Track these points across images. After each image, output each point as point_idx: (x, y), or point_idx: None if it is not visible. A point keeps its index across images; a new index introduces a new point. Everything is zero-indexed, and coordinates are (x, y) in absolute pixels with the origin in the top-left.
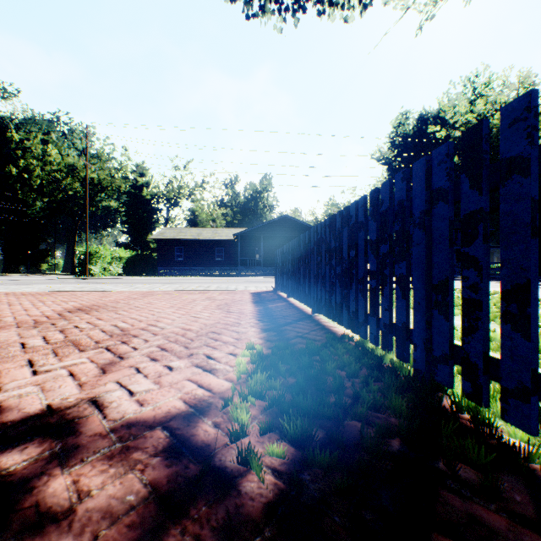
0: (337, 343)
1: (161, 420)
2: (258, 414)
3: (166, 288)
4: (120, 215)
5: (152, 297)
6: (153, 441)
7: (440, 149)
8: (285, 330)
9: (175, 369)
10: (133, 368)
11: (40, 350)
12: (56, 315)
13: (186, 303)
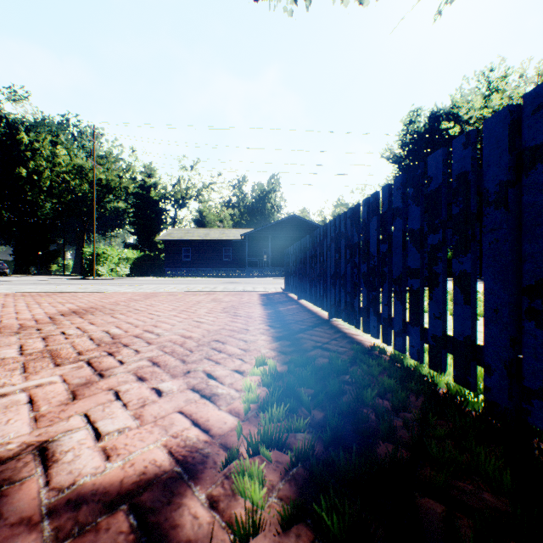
0: (368, 358)
1: (130, 490)
2: (276, 480)
3: (171, 289)
4: (128, 216)
5: (155, 299)
6: (107, 541)
7: (540, 87)
8: (300, 339)
9: (165, 394)
10: (111, 391)
11: (9, 363)
12: (46, 319)
13: (190, 306)
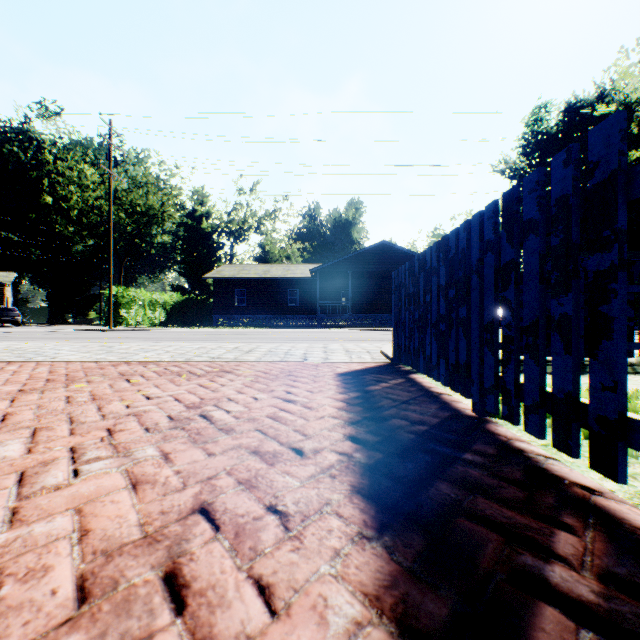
0: None
1: None
2: None
3: (159, 354)
4: (176, 252)
5: (18, 402)
6: None
7: None
8: None
9: None
10: None
11: None
12: None
13: None
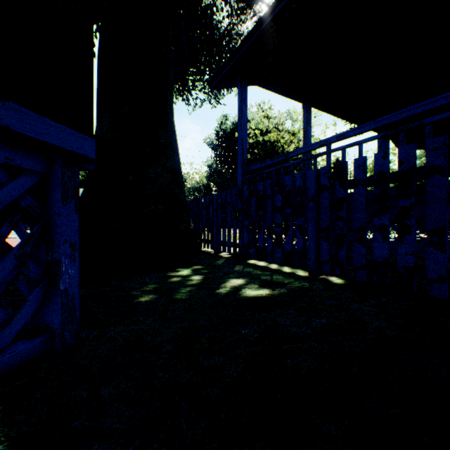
0: None
1: None
2: None
3: None
4: None
5: None
6: None
7: None
8: None
9: None
10: None
11: None
12: None
13: None
